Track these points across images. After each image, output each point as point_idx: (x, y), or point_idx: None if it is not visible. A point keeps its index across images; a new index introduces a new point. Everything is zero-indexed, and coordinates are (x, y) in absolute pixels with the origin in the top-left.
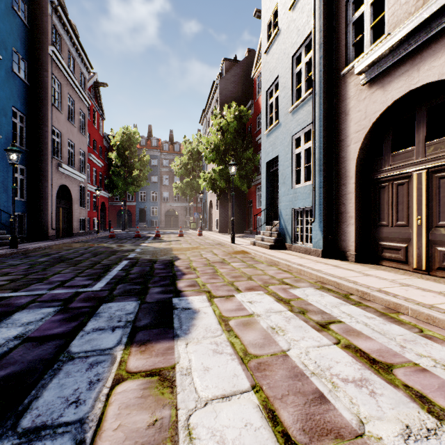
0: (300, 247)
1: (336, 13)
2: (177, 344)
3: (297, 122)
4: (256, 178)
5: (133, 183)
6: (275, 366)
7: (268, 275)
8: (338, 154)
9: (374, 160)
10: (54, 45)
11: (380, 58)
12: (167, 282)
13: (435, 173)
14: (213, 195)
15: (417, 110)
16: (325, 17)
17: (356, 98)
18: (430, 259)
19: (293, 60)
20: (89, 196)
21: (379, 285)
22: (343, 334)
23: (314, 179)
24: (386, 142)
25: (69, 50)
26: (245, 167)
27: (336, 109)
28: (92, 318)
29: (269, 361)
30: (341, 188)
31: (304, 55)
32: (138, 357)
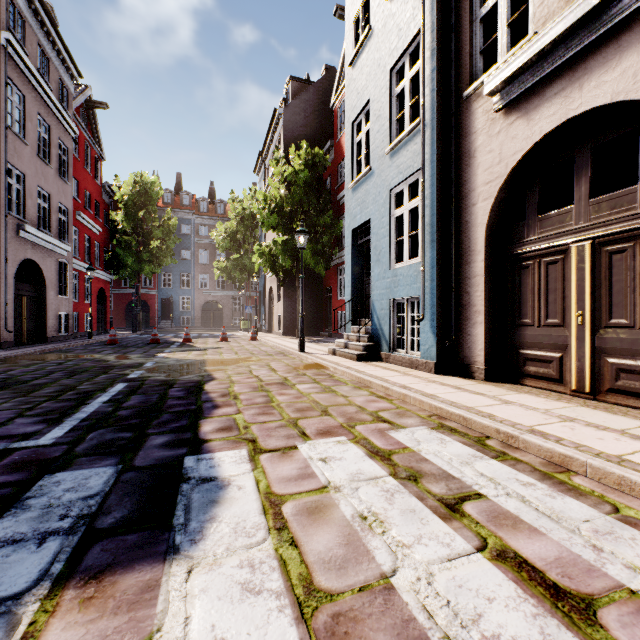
0: (403, 358)
1: (455, 4)
2: (169, 573)
3: (397, 168)
4: (337, 255)
5: (151, 260)
6: (369, 623)
7: (355, 406)
8: (459, 216)
9: (512, 227)
10: (11, 31)
11: (523, 69)
12: (184, 424)
13: (605, 245)
14: (274, 280)
15: (577, 150)
16: (440, 8)
17: (486, 132)
18: (596, 375)
19: (392, 75)
20: (77, 278)
21: (529, 420)
22: (489, 525)
23: (424, 254)
24: (530, 200)
25: (40, 43)
26: (321, 239)
27: (456, 149)
28: (7, 513)
29: (356, 609)
30: (463, 268)
31: (408, 67)
32: (71, 620)
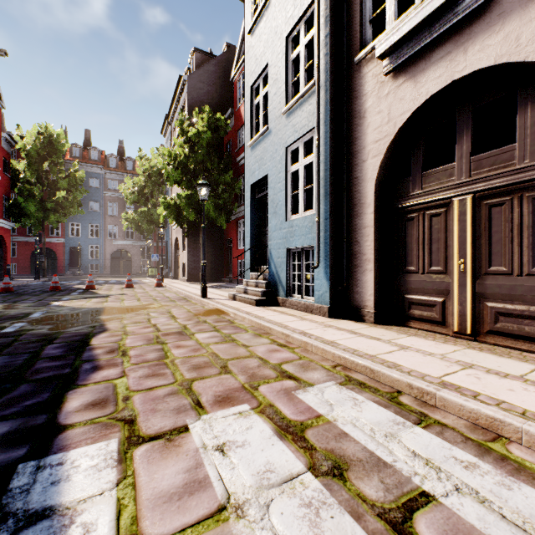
0: (298, 303)
1: None
2: None
3: (293, 127)
4: (237, 210)
5: (57, 210)
6: None
7: (257, 358)
8: (350, 172)
9: (398, 182)
10: None
11: (412, 33)
12: (43, 399)
13: (484, 199)
14: (179, 231)
15: (459, 111)
16: None
17: (375, 94)
18: (477, 318)
19: (288, 41)
20: None
21: (434, 369)
22: None
23: (319, 206)
24: (415, 157)
25: None
26: (222, 195)
27: (348, 110)
28: None
29: None
30: (354, 219)
31: (303, 34)
32: None
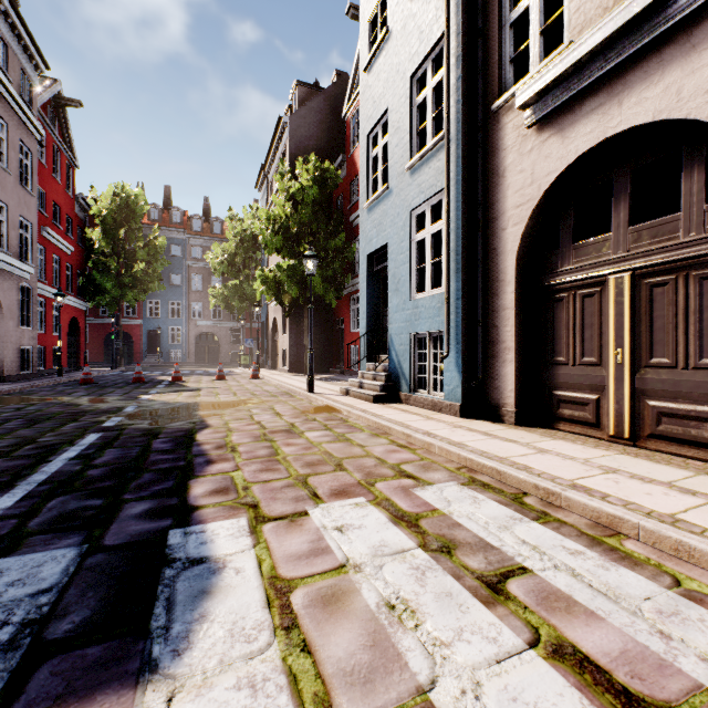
0: (425, 400)
1: (483, 7)
2: (142, 704)
3: (419, 187)
4: (350, 282)
5: (135, 286)
6: None
7: (374, 457)
8: (486, 242)
9: (545, 255)
10: None
11: (558, 81)
12: (169, 485)
13: (645, 278)
14: (278, 310)
15: (615, 172)
16: (466, 10)
17: (517, 149)
18: (636, 419)
19: (413, 82)
20: (43, 306)
21: (569, 473)
22: (539, 610)
23: (448, 283)
24: (564, 226)
25: None
26: (331, 264)
27: (484, 168)
28: None
29: None
30: (491, 299)
31: (430, 74)
32: None
